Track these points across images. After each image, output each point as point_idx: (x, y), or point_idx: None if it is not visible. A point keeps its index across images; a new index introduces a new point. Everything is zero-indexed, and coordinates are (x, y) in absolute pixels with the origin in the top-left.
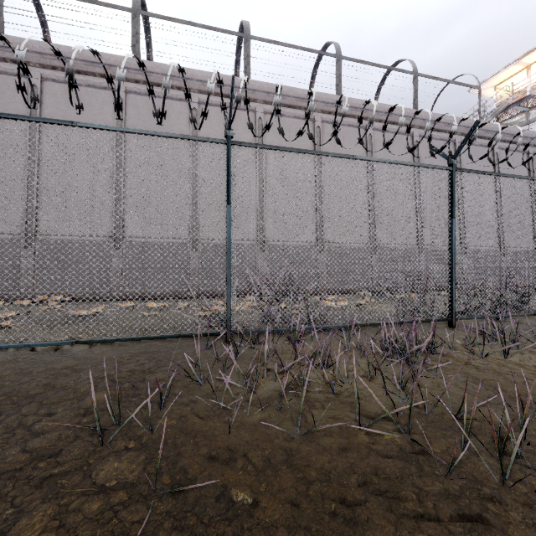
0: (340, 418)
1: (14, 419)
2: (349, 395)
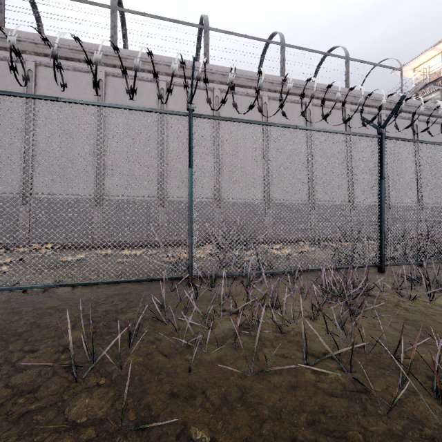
0: (288, 356)
1: (2, 355)
2: (295, 335)
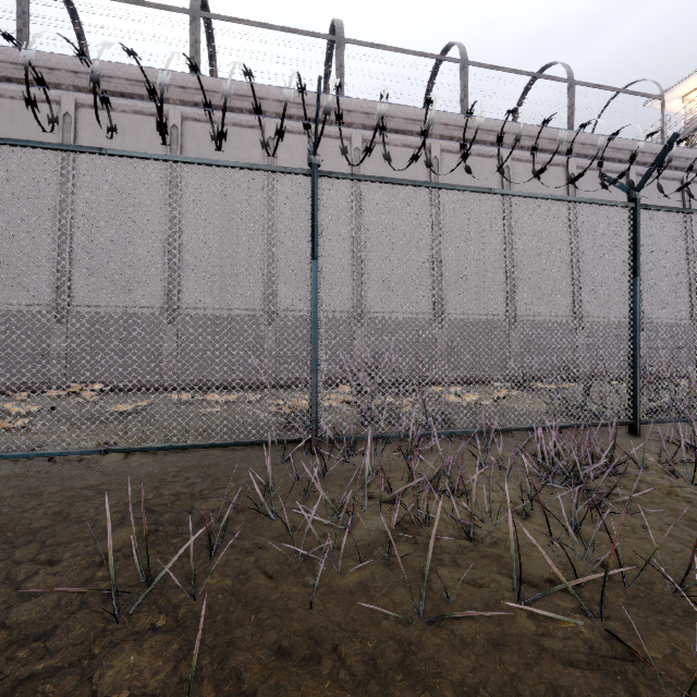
0: (484, 584)
1: (1, 568)
2: (495, 543)
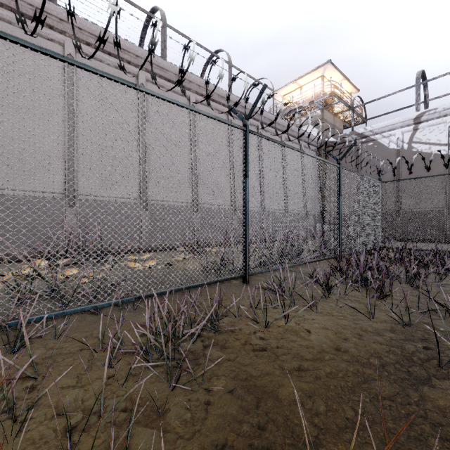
0: None
1: None
2: None
